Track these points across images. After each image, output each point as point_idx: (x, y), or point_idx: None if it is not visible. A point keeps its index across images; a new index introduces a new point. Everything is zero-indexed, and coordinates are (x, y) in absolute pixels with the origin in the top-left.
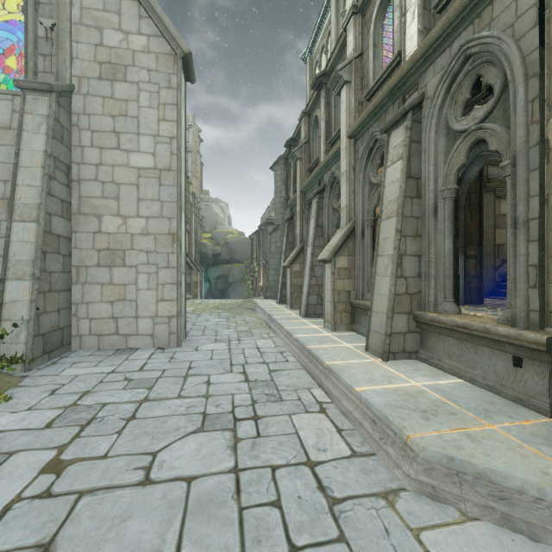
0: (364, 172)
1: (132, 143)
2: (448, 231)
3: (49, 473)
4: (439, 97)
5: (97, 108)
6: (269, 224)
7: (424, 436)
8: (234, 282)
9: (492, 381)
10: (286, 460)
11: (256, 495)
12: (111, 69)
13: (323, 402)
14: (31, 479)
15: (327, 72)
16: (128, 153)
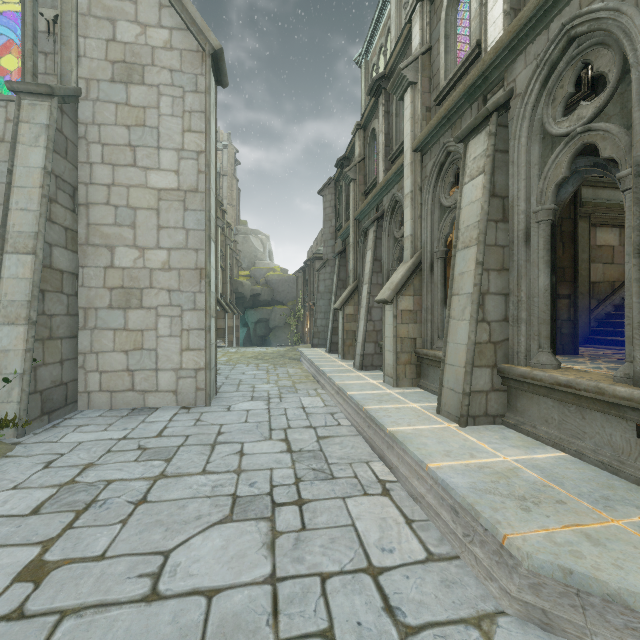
0: (433, 192)
1: (151, 159)
2: (544, 263)
3: (26, 581)
4: (532, 94)
5: (108, 116)
6: (317, 259)
7: (527, 537)
8: (276, 327)
9: (606, 456)
10: (340, 564)
11: (300, 619)
12: (126, 69)
13: (385, 480)
14: (1, 590)
15: (387, 74)
16: (147, 172)
